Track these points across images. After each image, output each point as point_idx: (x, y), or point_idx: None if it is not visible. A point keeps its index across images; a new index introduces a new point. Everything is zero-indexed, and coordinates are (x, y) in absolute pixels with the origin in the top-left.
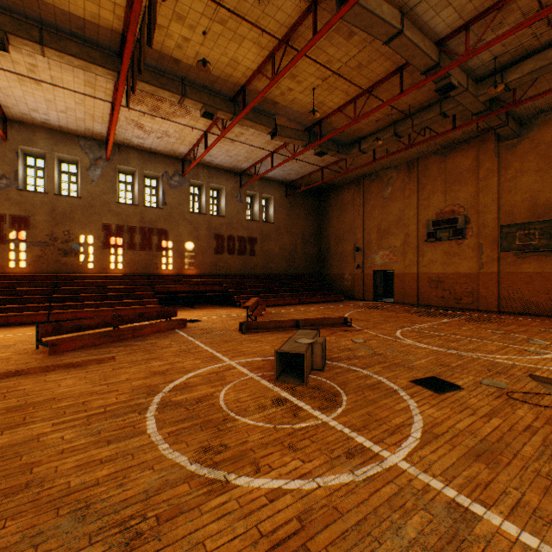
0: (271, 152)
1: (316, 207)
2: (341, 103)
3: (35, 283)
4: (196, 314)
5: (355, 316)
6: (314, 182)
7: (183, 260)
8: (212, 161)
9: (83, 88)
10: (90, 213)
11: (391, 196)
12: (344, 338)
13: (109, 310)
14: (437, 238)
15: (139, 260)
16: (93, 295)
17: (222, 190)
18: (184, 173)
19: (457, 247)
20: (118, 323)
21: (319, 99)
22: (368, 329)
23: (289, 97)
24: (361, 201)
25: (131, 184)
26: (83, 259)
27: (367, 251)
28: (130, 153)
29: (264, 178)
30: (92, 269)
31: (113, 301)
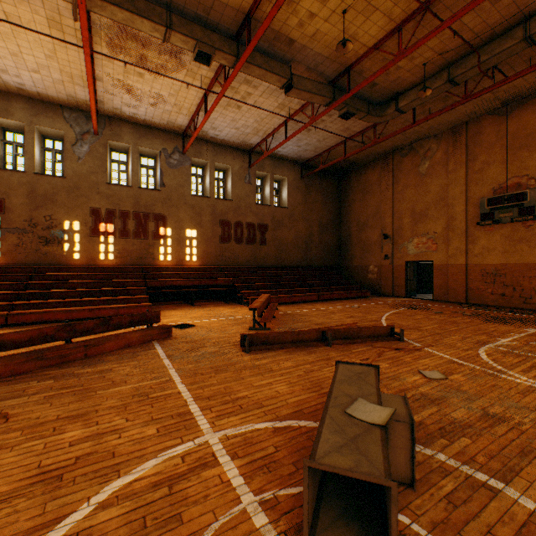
0: (284, 117)
1: (335, 190)
2: (380, 37)
3: (6, 276)
4: (192, 314)
5: (396, 320)
6: (333, 160)
7: (183, 250)
8: (216, 136)
9: (48, 31)
10: (76, 195)
11: (429, 171)
12: (404, 367)
13: (85, 310)
14: (495, 220)
15: (133, 249)
16: (71, 291)
17: (228, 170)
18: (184, 150)
19: (525, 230)
20: (67, 336)
21: (350, 31)
22: (430, 346)
23: (309, 29)
24: (390, 180)
25: (125, 163)
26: (67, 248)
27: (398, 238)
28: (123, 127)
29: (276, 156)
30: (78, 260)
31: (93, 298)
